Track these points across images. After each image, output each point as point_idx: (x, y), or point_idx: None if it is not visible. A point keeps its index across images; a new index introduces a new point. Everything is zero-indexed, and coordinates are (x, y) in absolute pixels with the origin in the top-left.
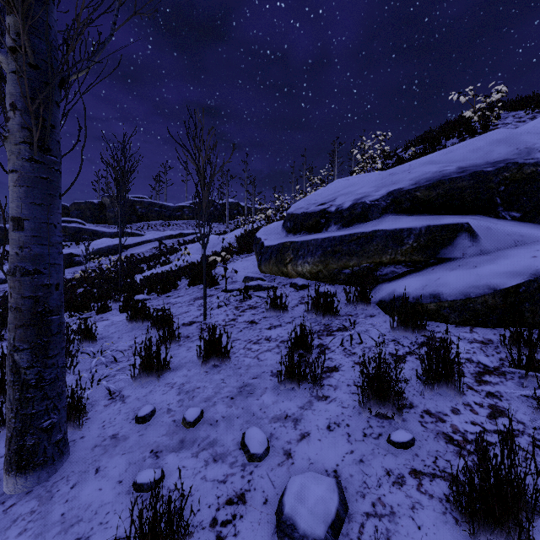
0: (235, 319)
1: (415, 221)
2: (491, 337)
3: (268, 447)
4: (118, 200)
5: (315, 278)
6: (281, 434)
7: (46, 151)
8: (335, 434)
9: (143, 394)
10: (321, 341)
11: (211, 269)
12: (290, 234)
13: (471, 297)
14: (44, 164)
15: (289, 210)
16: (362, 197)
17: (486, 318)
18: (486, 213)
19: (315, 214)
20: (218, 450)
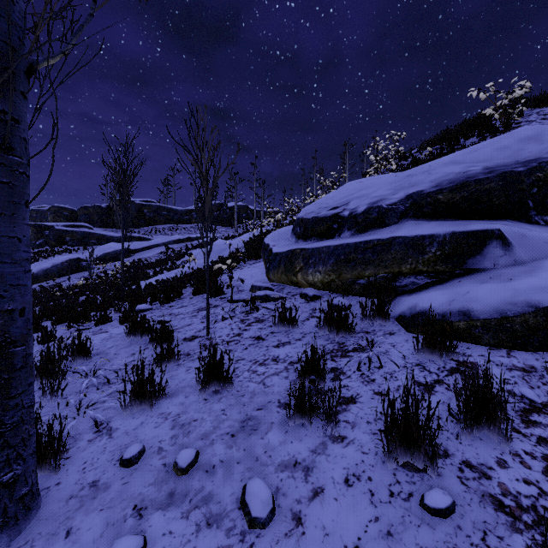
0: (241, 334)
1: (438, 227)
2: (533, 363)
3: (273, 508)
4: (120, 205)
5: (327, 288)
6: (289, 489)
7: (8, 150)
8: (355, 492)
9: (132, 427)
10: (335, 363)
11: (217, 276)
12: (300, 240)
13: (508, 316)
14: (4, 166)
15: (299, 214)
16: (378, 200)
17: (526, 340)
18: (516, 218)
19: (327, 219)
20: (212, 510)
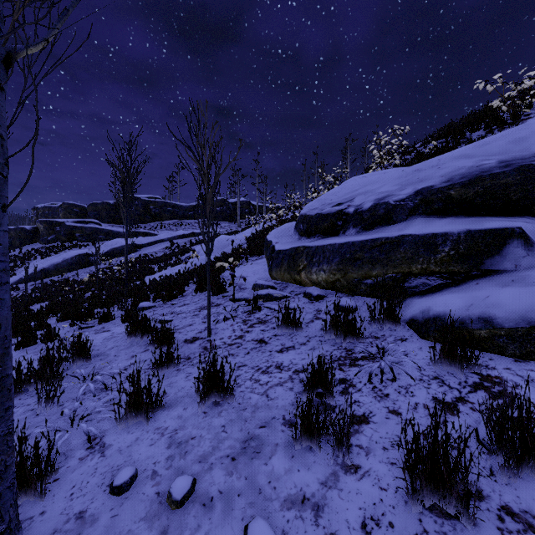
0: (242, 336)
1: (451, 225)
2: None
3: None
4: (124, 202)
5: (332, 287)
6: (297, 534)
7: None
8: None
9: (127, 443)
10: (344, 373)
11: (220, 273)
12: (303, 237)
13: None
14: None
15: (302, 211)
16: (384, 196)
17: None
18: None
19: (331, 216)
20: None
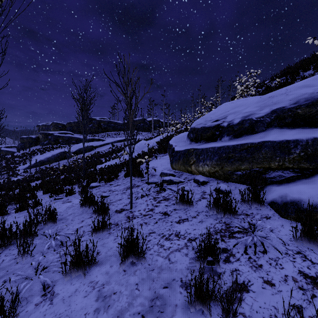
0: (153, 209)
1: (300, 134)
2: None
3: None
4: (82, 121)
5: (213, 176)
6: None
7: None
8: None
9: (68, 293)
10: (225, 244)
11: (140, 164)
12: (193, 142)
13: None
14: None
15: (192, 125)
16: (248, 114)
17: None
18: None
19: (212, 128)
20: None
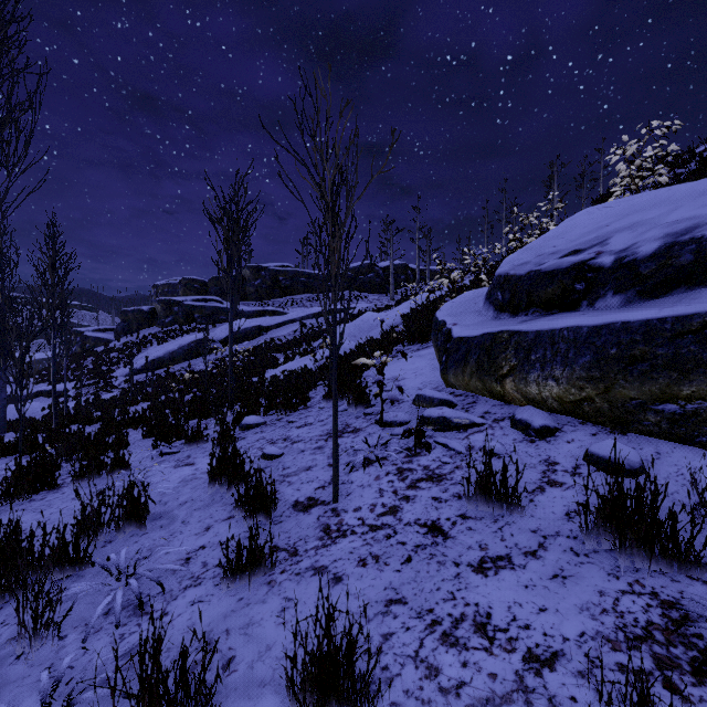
0: (397, 509)
1: None
2: None
3: None
4: (228, 270)
5: (572, 411)
6: None
7: None
8: None
9: None
10: None
11: (362, 371)
12: (504, 314)
13: None
14: None
15: (500, 269)
16: (688, 227)
17: None
18: None
19: (561, 274)
20: None
